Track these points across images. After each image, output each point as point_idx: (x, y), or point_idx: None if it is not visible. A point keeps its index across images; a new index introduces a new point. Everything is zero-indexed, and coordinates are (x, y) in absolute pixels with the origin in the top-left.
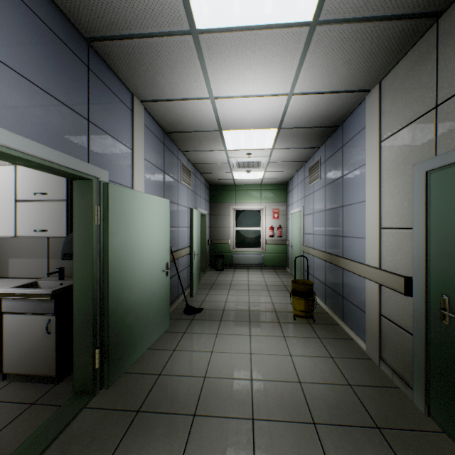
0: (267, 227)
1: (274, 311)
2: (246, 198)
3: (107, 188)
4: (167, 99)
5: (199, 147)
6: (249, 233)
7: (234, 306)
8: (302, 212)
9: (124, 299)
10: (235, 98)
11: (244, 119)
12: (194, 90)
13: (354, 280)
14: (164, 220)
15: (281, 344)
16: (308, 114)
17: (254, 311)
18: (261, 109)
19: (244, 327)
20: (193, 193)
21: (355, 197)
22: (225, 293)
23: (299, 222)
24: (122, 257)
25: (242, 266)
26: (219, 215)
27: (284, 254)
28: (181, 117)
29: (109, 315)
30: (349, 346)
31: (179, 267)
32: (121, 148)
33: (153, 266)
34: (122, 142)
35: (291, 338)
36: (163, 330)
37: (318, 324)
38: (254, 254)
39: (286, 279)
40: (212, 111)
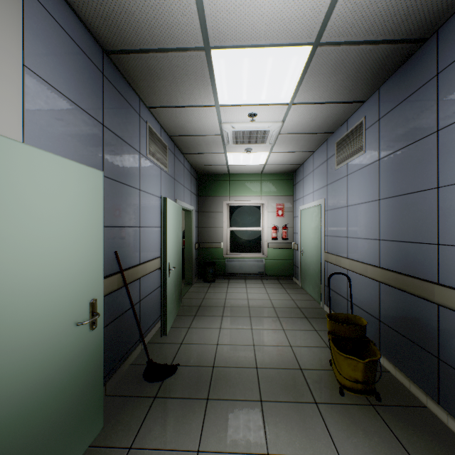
0: (269, 226)
1: (298, 369)
2: (243, 191)
3: None
4: None
5: (174, 97)
6: (246, 234)
7: (230, 356)
8: (323, 207)
9: None
10: None
11: (253, 8)
12: None
13: None
14: (84, 210)
15: None
16: None
17: (265, 370)
18: None
19: (253, 422)
20: (171, 178)
21: None
22: (217, 324)
23: (317, 220)
24: None
25: (237, 276)
26: (209, 212)
27: (290, 261)
28: None
29: None
30: None
31: (143, 291)
32: None
33: (40, 323)
34: None
35: None
36: (82, 448)
37: (388, 407)
38: (252, 260)
39: (298, 296)
40: None
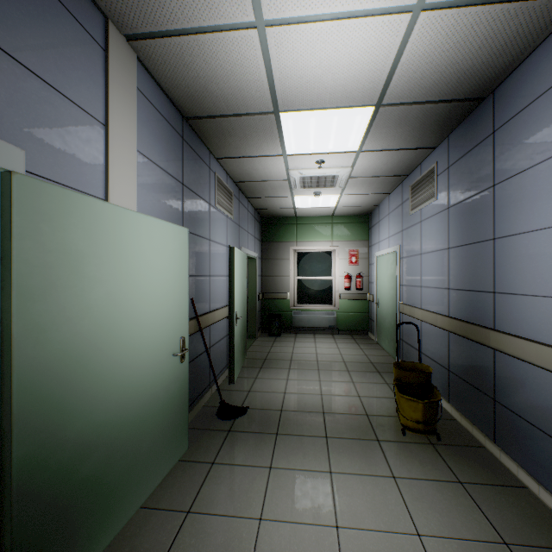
0: (341, 275)
1: (364, 415)
2: (311, 236)
3: (10, 184)
4: (175, 30)
5: (242, 149)
6: (315, 284)
7: (298, 403)
8: (398, 254)
9: (70, 432)
10: (306, 23)
11: (318, 84)
12: (224, 0)
13: (529, 376)
14: (177, 263)
15: (392, 499)
16: (439, 68)
17: (331, 414)
18: (352, 54)
19: (319, 451)
20: (236, 225)
21: (533, 218)
22: (283, 376)
23: (392, 268)
24: (63, 341)
25: (305, 331)
26: (274, 259)
27: (365, 314)
28: (207, 81)
29: (17, 483)
30: (528, 509)
31: (212, 338)
32: (75, 115)
33: (152, 350)
34: (77, 102)
35: (409, 483)
36: (175, 459)
37: (447, 446)
38: (322, 313)
39: (372, 352)
40: (262, 62)
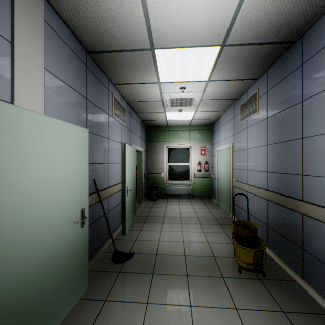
0: (195, 162)
1: (212, 257)
2: (177, 137)
3: None
4: None
5: (131, 78)
6: (179, 168)
7: (168, 248)
8: (232, 149)
9: None
10: None
11: (182, 26)
12: None
13: None
14: (78, 154)
15: None
16: (268, 15)
17: (190, 257)
18: (207, 0)
19: (182, 287)
20: (128, 130)
21: None
22: (159, 228)
23: (228, 158)
24: None
25: (173, 197)
26: (153, 152)
27: (210, 186)
28: (101, 20)
29: None
30: None
31: (110, 205)
32: None
33: (55, 221)
34: None
35: (247, 314)
36: (76, 299)
37: (270, 281)
38: (184, 186)
39: (215, 210)
40: (140, 5)
